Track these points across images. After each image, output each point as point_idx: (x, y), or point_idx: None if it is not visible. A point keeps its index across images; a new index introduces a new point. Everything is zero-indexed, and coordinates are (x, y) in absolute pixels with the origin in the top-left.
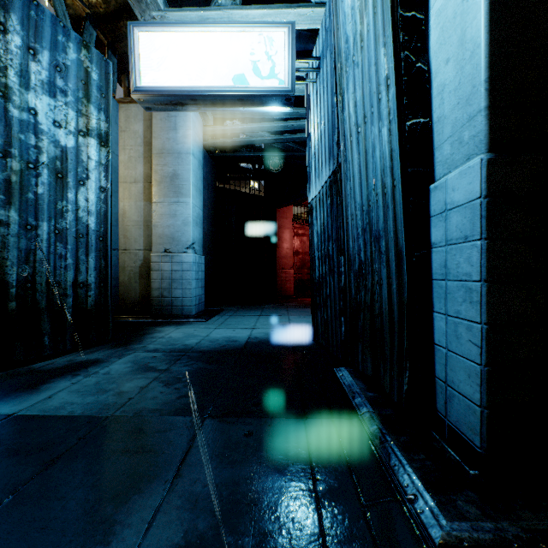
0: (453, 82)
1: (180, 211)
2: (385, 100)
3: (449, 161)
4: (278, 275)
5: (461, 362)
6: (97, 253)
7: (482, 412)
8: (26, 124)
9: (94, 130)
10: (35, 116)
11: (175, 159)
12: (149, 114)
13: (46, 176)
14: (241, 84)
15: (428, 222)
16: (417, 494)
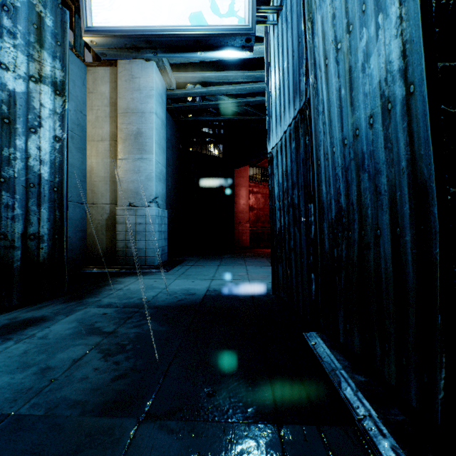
0: None
1: (143, 167)
2: None
3: None
4: (236, 228)
5: None
6: (50, 203)
7: None
8: None
9: (48, 77)
10: None
11: (138, 118)
12: (115, 76)
13: None
14: (198, 23)
15: None
16: None
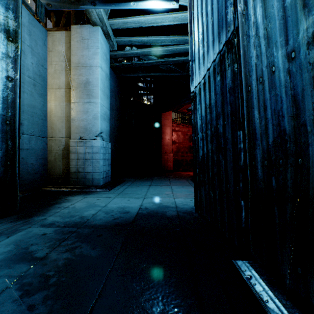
0: None
1: (91, 108)
2: None
3: None
4: (162, 156)
5: None
6: (3, 134)
7: None
8: None
9: (1, 25)
10: None
11: (87, 71)
12: (69, 38)
13: None
14: None
15: None
16: None
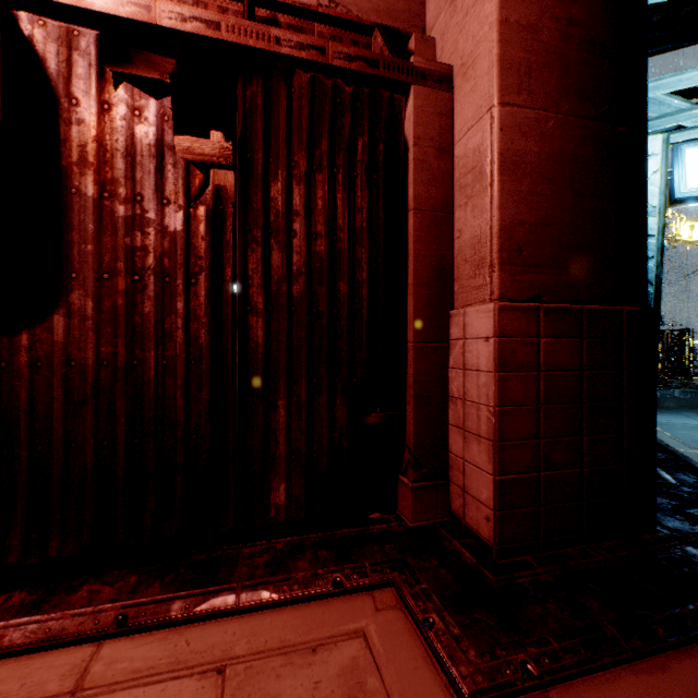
0: None
1: None
2: None
3: None
4: None
5: None
6: None
7: None
8: None
9: None
10: None
11: None
12: None
13: None
14: None
15: None
16: None
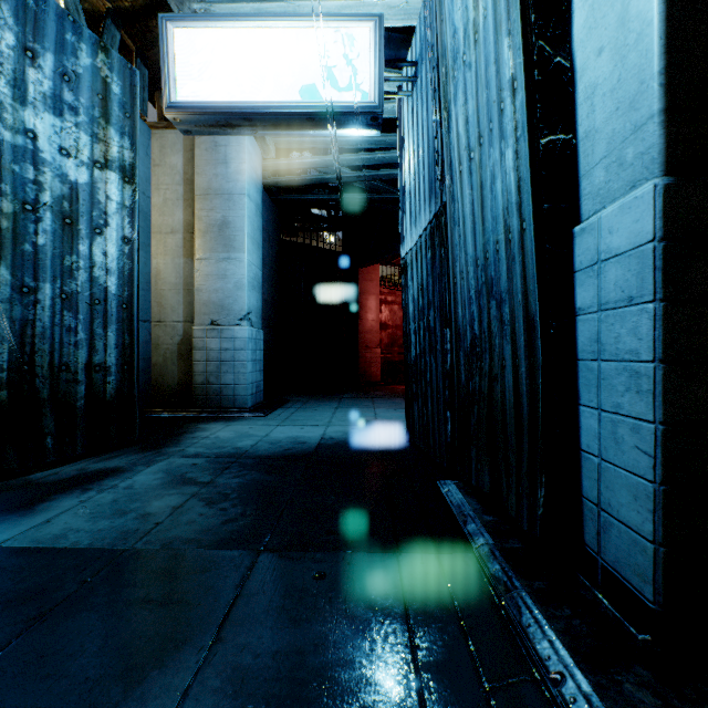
0: (609, 80)
1: (231, 270)
2: (510, 110)
3: (602, 192)
4: (361, 355)
5: (622, 477)
6: (119, 325)
7: (656, 550)
8: (22, 151)
9: (115, 161)
10: (34, 140)
11: (224, 202)
12: (191, 143)
13: (49, 222)
14: (310, 98)
15: (571, 279)
16: (564, 672)
